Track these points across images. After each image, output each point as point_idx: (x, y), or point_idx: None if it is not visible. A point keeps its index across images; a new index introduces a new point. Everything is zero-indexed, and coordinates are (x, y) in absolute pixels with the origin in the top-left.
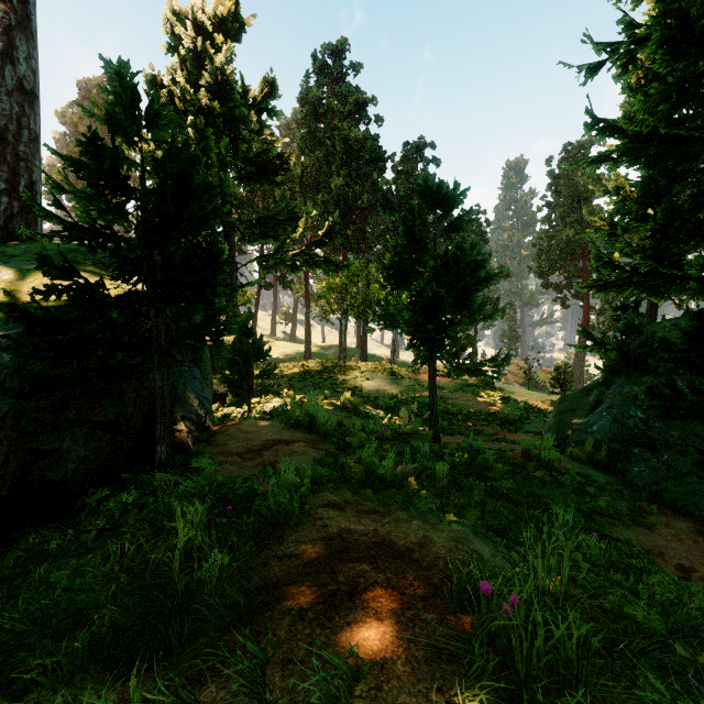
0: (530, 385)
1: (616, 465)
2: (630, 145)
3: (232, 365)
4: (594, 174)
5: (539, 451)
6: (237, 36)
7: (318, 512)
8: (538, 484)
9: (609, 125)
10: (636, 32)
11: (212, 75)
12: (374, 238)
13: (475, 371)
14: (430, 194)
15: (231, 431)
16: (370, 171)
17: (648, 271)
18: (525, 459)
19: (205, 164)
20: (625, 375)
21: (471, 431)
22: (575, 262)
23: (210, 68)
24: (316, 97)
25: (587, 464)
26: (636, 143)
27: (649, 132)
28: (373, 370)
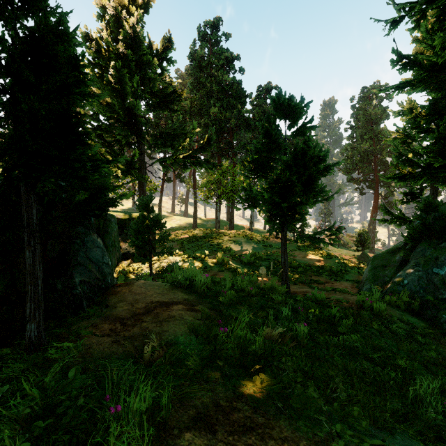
0: (339, 245)
1: (426, 312)
2: (426, 74)
3: (138, 234)
4: (382, 107)
5: (371, 303)
6: (145, 9)
7: (179, 443)
8: (376, 334)
9: (410, 60)
10: None
11: (128, 33)
12: (238, 148)
13: (316, 239)
14: (282, 106)
15: (123, 292)
16: (235, 103)
17: (437, 166)
18: (359, 309)
19: (122, 94)
20: (425, 242)
21: (309, 281)
22: (369, 164)
23: (125, 27)
24: (200, 55)
25: (404, 311)
26: (429, 73)
27: (441, 64)
28: (238, 235)
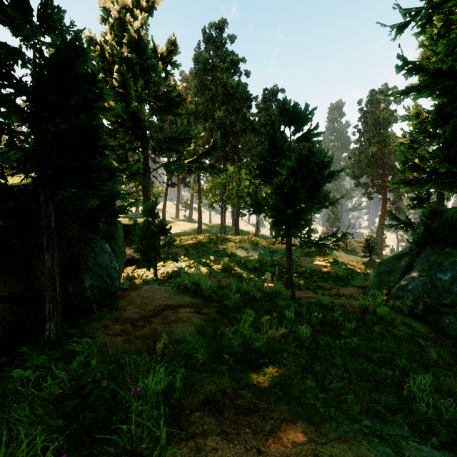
0: (347, 250)
1: (429, 316)
2: (431, 80)
3: (143, 239)
4: (390, 110)
5: (374, 307)
6: (150, 12)
7: (191, 420)
8: (378, 337)
9: (416, 66)
10: (433, 0)
11: (132, 37)
12: (244, 152)
13: (321, 244)
14: (287, 113)
15: (131, 296)
16: (241, 107)
17: (443, 171)
18: (362, 313)
19: (127, 98)
20: (430, 247)
21: (314, 286)
22: (377, 169)
23: (130, 31)
24: (205, 58)
25: (407, 315)
26: (435, 79)
27: (446, 70)
28: (243, 241)
